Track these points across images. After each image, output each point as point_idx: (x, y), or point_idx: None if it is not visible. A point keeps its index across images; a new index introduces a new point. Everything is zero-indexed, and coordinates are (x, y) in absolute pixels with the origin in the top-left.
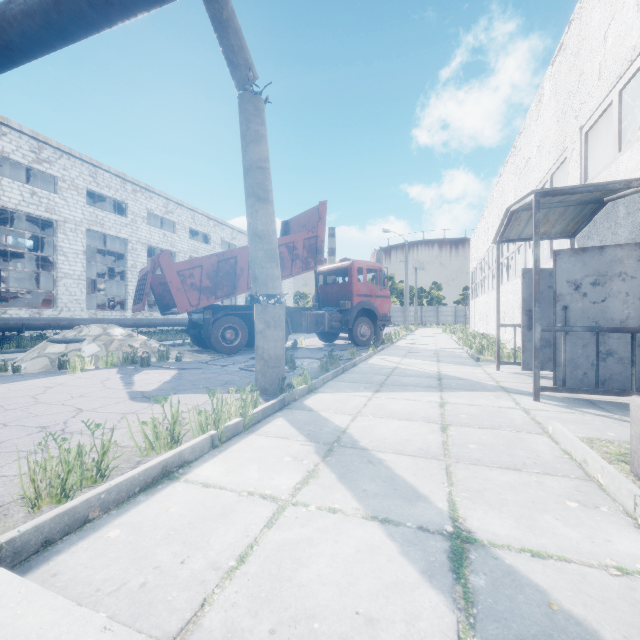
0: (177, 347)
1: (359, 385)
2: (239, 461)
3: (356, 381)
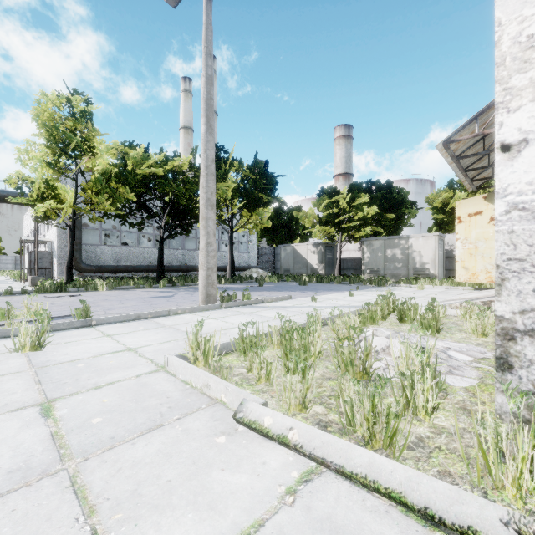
0: None
1: None
2: None
3: None
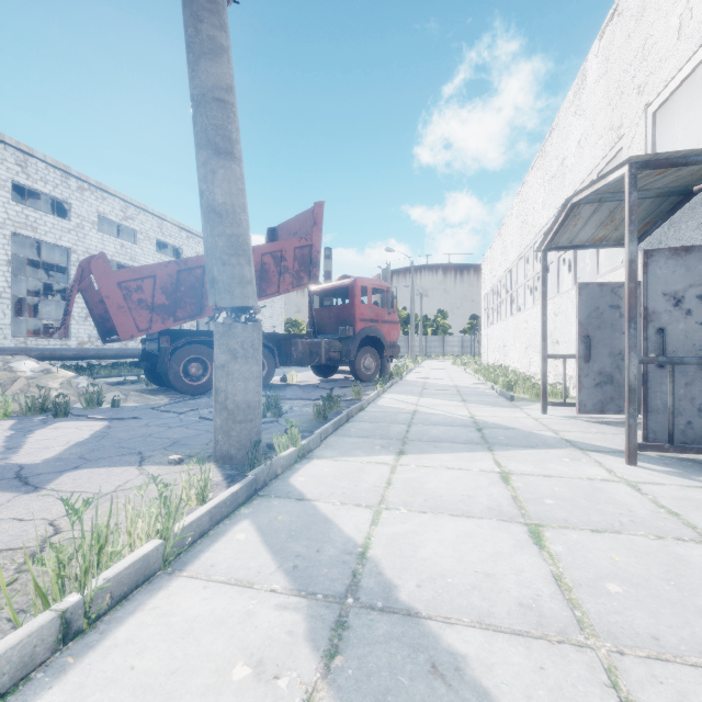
0: (129, 385)
1: (373, 442)
2: (114, 696)
3: (367, 435)
